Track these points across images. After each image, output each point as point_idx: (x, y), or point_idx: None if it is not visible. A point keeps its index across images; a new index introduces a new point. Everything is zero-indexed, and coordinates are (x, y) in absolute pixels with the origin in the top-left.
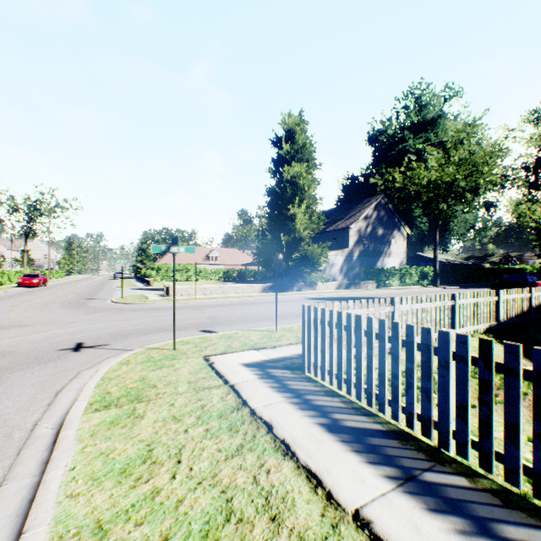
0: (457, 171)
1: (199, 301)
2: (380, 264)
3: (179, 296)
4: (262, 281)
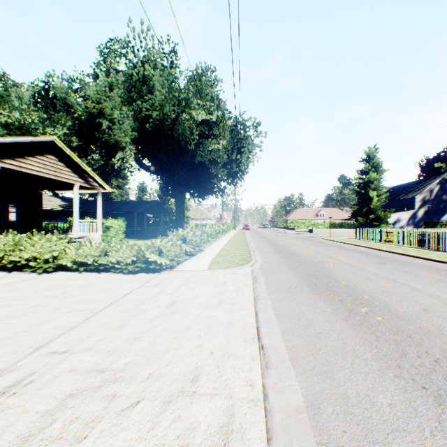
0: None
1: (325, 234)
2: (444, 219)
3: (316, 233)
4: None
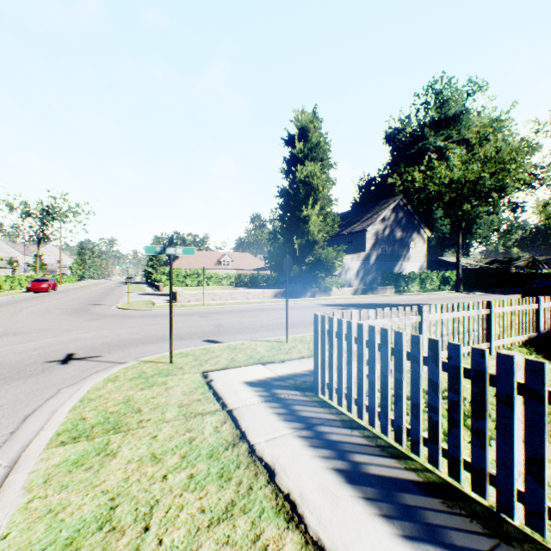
0: (482, 169)
1: (206, 307)
2: (399, 268)
3: (187, 302)
4: (275, 287)
